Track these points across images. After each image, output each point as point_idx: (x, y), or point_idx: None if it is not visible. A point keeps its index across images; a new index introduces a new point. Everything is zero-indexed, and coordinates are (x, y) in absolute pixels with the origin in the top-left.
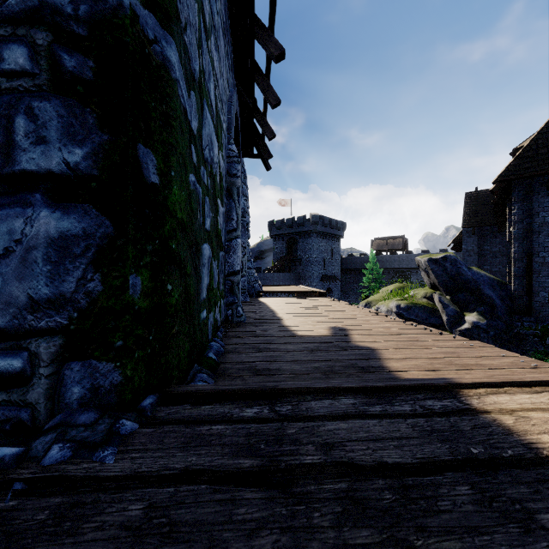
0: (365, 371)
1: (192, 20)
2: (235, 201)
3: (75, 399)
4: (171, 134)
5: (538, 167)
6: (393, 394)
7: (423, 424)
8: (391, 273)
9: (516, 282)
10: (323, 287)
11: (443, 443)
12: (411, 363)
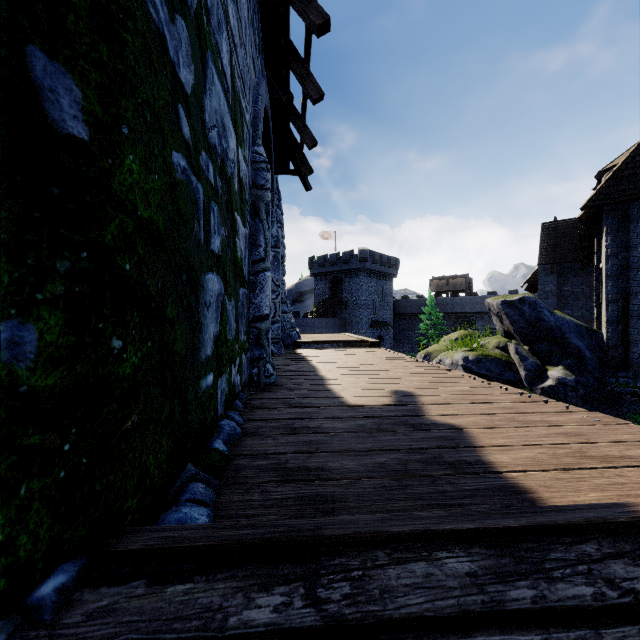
0: (459, 472)
1: None
2: (263, 221)
3: None
4: (122, 55)
5: (636, 189)
6: (537, 542)
7: None
8: (453, 318)
9: (610, 329)
10: (373, 335)
11: None
12: (524, 454)
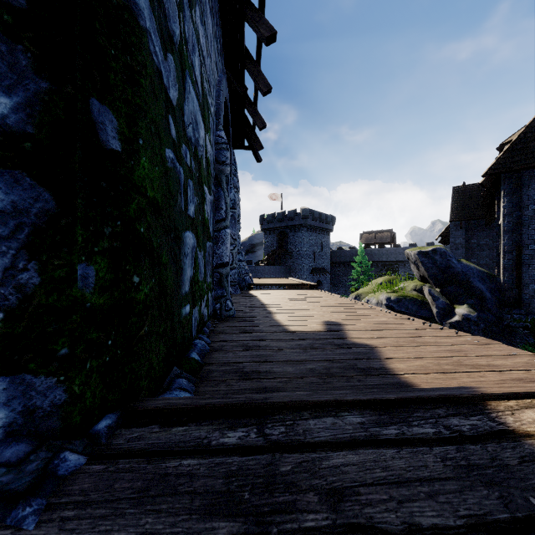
0: (367, 374)
1: None
2: (224, 189)
3: (0, 426)
4: (139, 93)
5: (528, 160)
6: (407, 408)
7: (454, 455)
8: (379, 266)
9: (506, 275)
10: (313, 280)
11: (490, 487)
12: (416, 363)
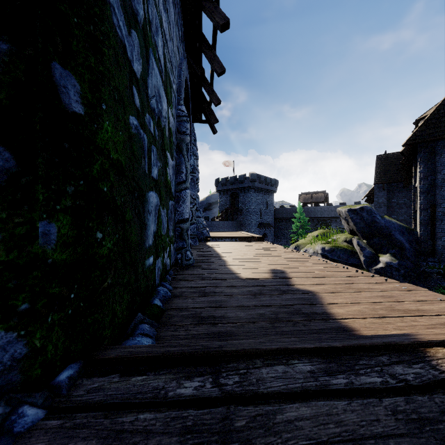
0: (311, 319)
1: None
2: (184, 156)
3: None
4: (102, 61)
5: (440, 132)
6: (352, 355)
7: (404, 407)
8: (315, 221)
9: (422, 229)
10: (260, 233)
11: None
12: (354, 308)
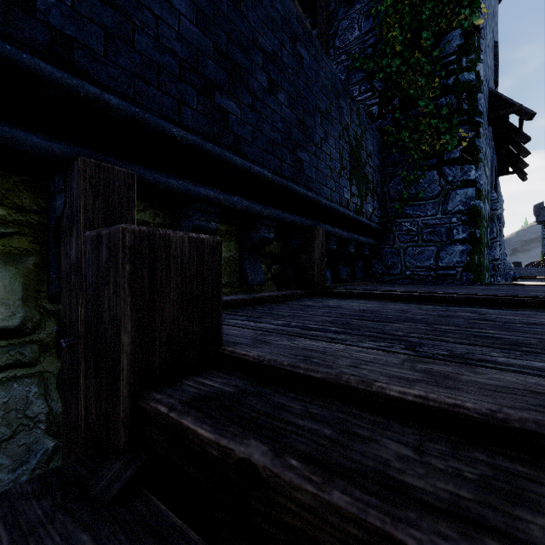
0: None
1: (483, 183)
2: (495, 223)
3: (464, 279)
4: (481, 224)
5: None
6: None
7: None
8: None
9: None
10: None
11: None
12: None
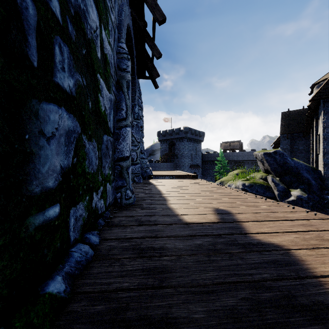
0: None
1: None
2: (125, 93)
3: None
4: None
5: None
6: None
7: None
8: (232, 163)
9: (325, 168)
10: (191, 172)
11: None
12: None
